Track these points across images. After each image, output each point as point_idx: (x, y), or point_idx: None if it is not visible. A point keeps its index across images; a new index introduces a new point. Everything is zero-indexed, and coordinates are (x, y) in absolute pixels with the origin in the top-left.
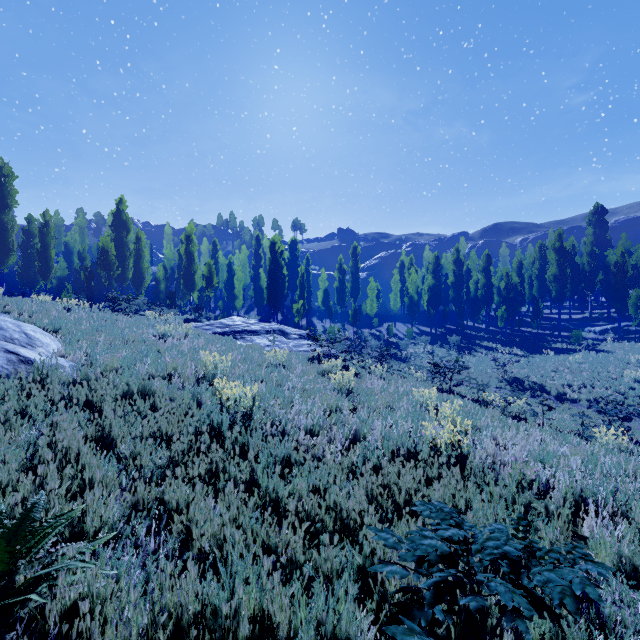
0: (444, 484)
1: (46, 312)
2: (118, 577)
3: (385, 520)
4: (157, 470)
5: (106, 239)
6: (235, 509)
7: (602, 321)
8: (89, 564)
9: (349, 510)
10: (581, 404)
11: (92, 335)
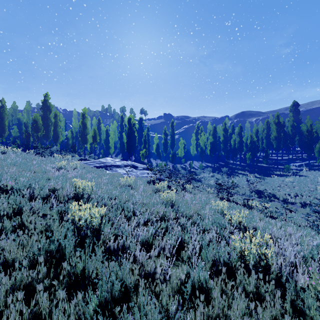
0: (268, 308)
1: None
2: None
3: None
4: None
5: (36, 115)
6: None
7: (299, 160)
8: None
9: None
10: (297, 205)
11: (8, 168)
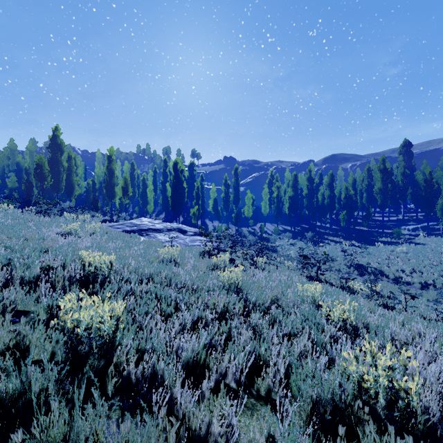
0: None
1: None
2: None
3: None
4: None
5: (40, 156)
6: None
7: (412, 222)
8: None
9: None
10: (415, 286)
11: None
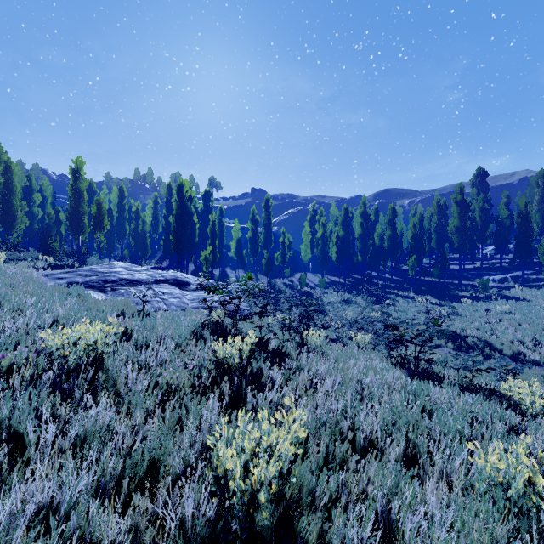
0: None
1: None
2: None
3: None
4: None
5: None
6: None
7: (495, 270)
8: None
9: None
10: None
11: None
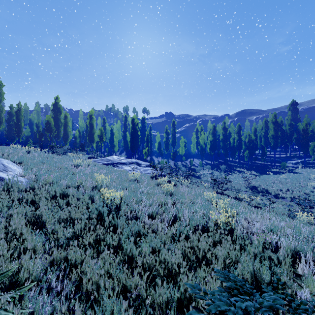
0: (223, 246)
1: (16, 153)
2: (35, 311)
3: (192, 268)
4: (66, 240)
5: (49, 117)
6: (108, 264)
7: (296, 158)
8: (9, 312)
9: (172, 264)
10: (287, 199)
11: (39, 165)
